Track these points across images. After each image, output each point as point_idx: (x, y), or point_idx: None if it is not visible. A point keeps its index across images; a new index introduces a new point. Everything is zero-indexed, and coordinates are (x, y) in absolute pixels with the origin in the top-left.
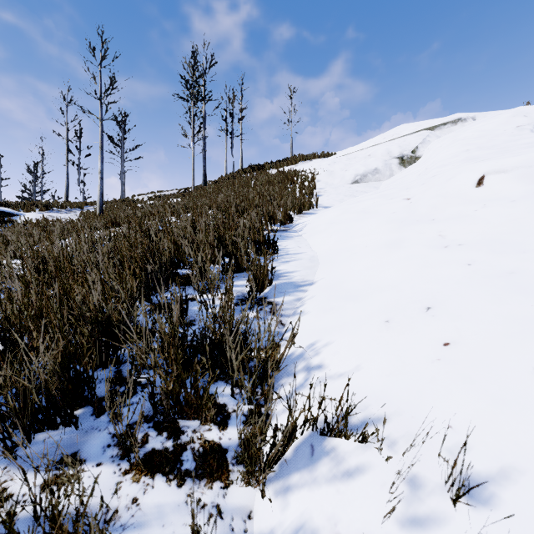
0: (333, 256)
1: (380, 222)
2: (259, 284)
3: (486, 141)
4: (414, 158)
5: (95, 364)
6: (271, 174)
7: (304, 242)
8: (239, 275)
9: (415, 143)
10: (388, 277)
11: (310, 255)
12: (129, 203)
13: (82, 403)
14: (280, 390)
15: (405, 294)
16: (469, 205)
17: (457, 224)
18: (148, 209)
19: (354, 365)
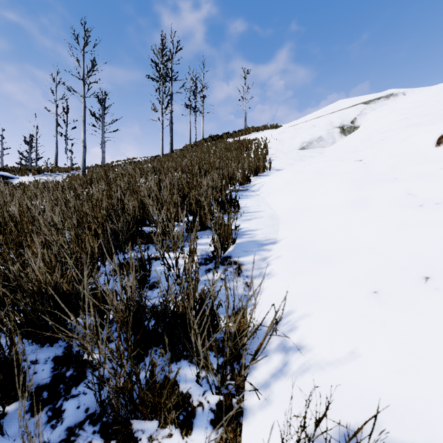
0: (293, 214)
1: (338, 181)
2: (224, 243)
3: (422, 110)
4: (353, 128)
5: (41, 340)
6: (228, 143)
7: (262, 201)
8: (203, 233)
9: (353, 115)
10: (361, 238)
11: (270, 213)
12: (108, 168)
13: (16, 396)
14: (253, 373)
15: (390, 259)
16: (431, 164)
17: (425, 182)
18: (120, 172)
19: (345, 350)
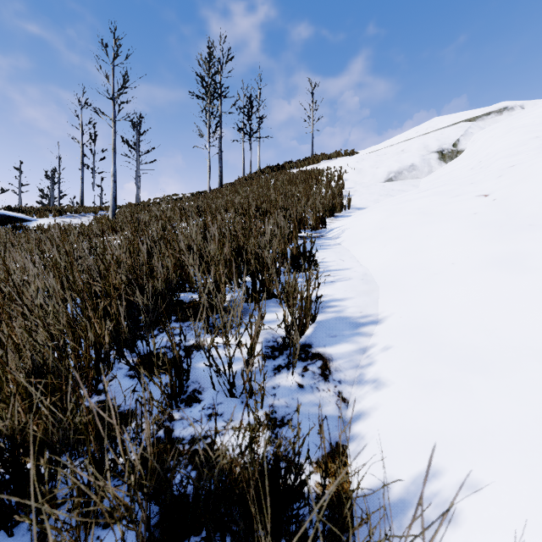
0: (398, 276)
1: (461, 226)
2: (300, 324)
3: None
4: (455, 153)
5: None
6: (292, 174)
7: (346, 253)
8: (266, 304)
9: (455, 136)
10: (537, 327)
11: (361, 273)
12: (144, 207)
13: None
14: None
15: None
16: None
17: None
18: (155, 213)
19: None
